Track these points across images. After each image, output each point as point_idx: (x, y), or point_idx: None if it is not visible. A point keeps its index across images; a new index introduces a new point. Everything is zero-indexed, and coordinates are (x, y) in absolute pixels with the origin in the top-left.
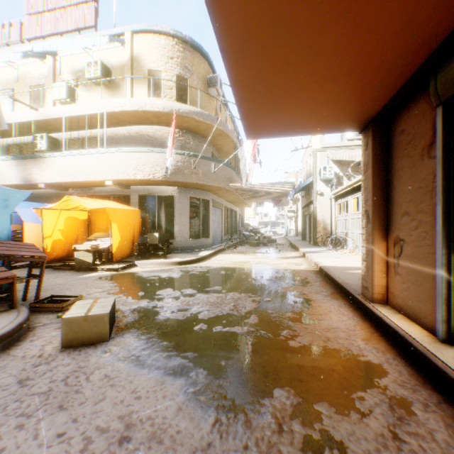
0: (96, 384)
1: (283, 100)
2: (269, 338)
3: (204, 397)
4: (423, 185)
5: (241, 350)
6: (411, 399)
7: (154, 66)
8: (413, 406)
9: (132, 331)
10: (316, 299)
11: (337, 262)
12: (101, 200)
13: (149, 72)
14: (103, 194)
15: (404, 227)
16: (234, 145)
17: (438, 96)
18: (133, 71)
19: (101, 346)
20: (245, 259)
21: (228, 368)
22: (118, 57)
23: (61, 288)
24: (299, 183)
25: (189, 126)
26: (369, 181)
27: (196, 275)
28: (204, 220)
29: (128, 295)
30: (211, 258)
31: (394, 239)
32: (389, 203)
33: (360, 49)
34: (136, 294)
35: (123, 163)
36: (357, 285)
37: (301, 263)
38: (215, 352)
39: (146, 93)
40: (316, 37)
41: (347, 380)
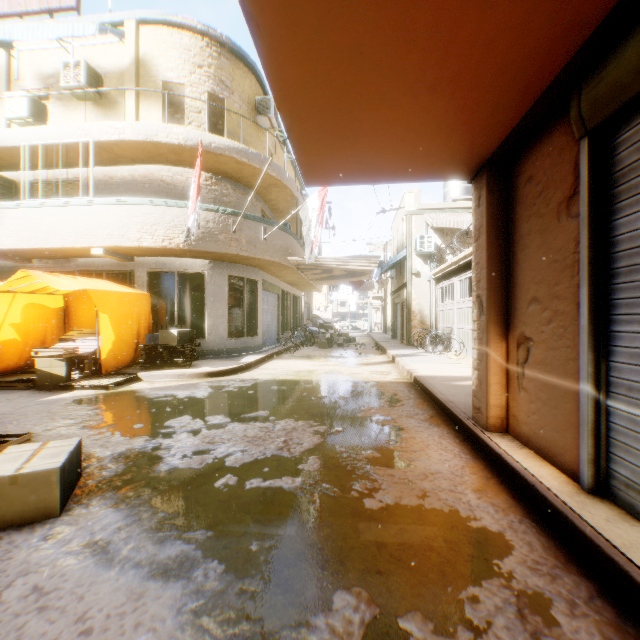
0: (12, 607)
1: (356, 121)
2: (335, 496)
3: (211, 620)
4: (561, 257)
5: (287, 519)
6: (550, 593)
7: (172, 76)
8: (553, 608)
9: (107, 495)
10: (407, 427)
11: (438, 370)
12: (84, 278)
13: (164, 84)
14: (91, 268)
15: (533, 320)
16: (295, 202)
17: (583, 123)
18: (138, 81)
19: (44, 527)
20: (310, 367)
21: (262, 556)
22: (114, 58)
23: (2, 420)
24: (388, 259)
25: (226, 170)
26: (484, 253)
27: (233, 393)
28: (251, 309)
29: (115, 429)
30: (260, 366)
31: (517, 337)
32: (511, 284)
33: (472, 37)
34: (130, 427)
35: (122, 221)
36: (465, 404)
37: (389, 372)
38: (243, 526)
39: (160, 117)
40: (404, 7)
41: (452, 566)
